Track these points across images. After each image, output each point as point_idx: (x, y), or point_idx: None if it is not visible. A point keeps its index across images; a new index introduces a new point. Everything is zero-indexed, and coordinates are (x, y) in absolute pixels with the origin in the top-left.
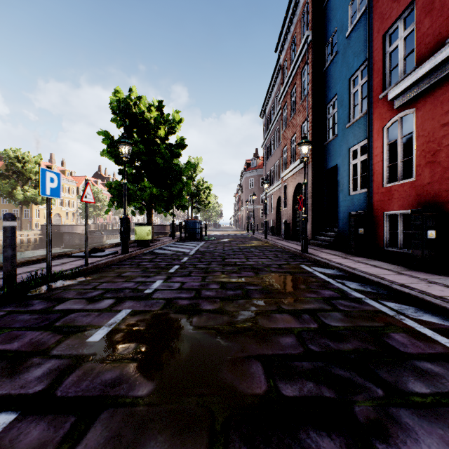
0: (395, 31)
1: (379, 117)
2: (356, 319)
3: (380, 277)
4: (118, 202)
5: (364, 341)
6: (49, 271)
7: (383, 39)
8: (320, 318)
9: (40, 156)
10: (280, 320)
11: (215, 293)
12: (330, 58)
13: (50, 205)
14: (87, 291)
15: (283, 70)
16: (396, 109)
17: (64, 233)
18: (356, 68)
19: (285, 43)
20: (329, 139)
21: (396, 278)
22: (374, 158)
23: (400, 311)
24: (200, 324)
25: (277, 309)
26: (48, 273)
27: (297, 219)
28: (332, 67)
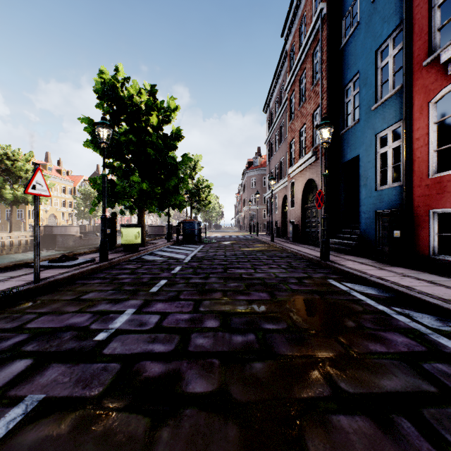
0: None
1: (422, 90)
2: None
3: None
4: None
5: None
6: None
7: None
8: (443, 435)
9: (31, 153)
10: (357, 446)
11: (213, 341)
12: (347, 34)
13: None
14: (2, 336)
15: (290, 56)
16: (450, 76)
17: (57, 234)
18: (385, 36)
19: (292, 26)
20: (348, 126)
21: None
22: (415, 143)
23: None
24: None
25: (333, 392)
26: None
27: (307, 219)
28: (352, 42)
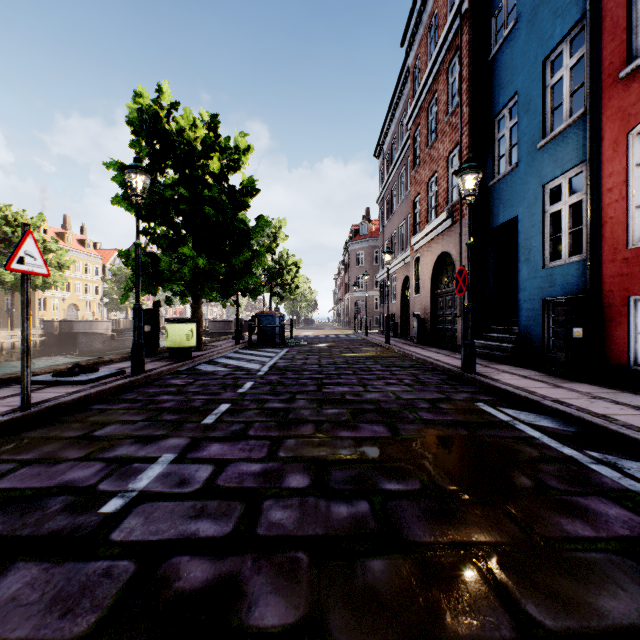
0: None
1: (617, 115)
2: None
3: None
4: (142, 283)
5: None
6: None
7: None
8: None
9: (41, 216)
10: None
11: (298, 516)
12: (499, 39)
13: None
14: None
15: (414, 75)
16: None
17: (79, 333)
18: (559, 37)
19: (417, 31)
20: (501, 173)
21: None
22: (606, 196)
23: None
24: None
25: (516, 627)
26: None
27: (439, 311)
28: (508, 49)
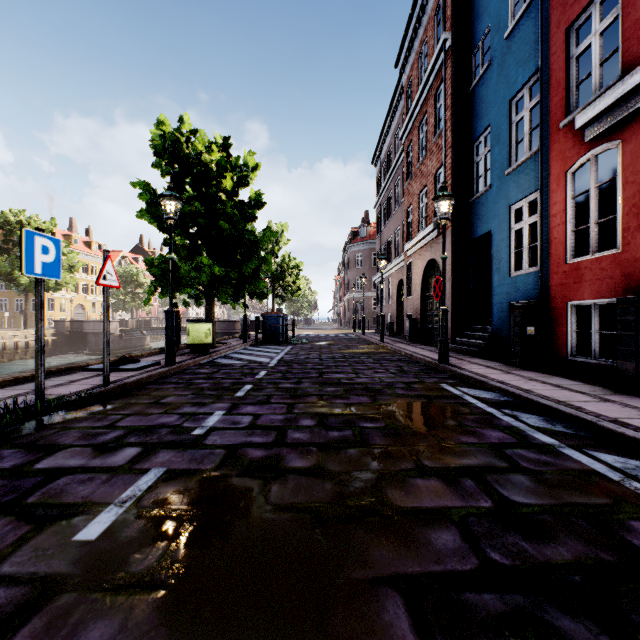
0: (583, 25)
1: (559, 156)
2: (557, 489)
3: (575, 406)
4: (163, 287)
5: (587, 539)
6: (40, 396)
7: (566, 36)
8: (495, 487)
9: (53, 221)
10: (424, 492)
11: (309, 435)
12: (478, 73)
13: (42, 290)
14: (98, 431)
15: (407, 94)
16: (587, 143)
17: (89, 332)
18: (520, 84)
19: (410, 54)
20: (478, 193)
21: (601, 409)
22: (552, 220)
23: (629, 471)
24: (283, 500)
25: (416, 466)
26: (39, 400)
27: (429, 312)
28: (483, 85)
